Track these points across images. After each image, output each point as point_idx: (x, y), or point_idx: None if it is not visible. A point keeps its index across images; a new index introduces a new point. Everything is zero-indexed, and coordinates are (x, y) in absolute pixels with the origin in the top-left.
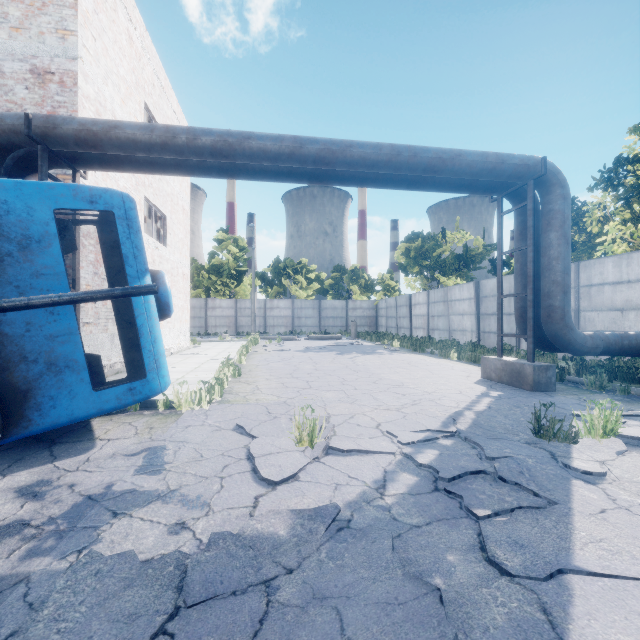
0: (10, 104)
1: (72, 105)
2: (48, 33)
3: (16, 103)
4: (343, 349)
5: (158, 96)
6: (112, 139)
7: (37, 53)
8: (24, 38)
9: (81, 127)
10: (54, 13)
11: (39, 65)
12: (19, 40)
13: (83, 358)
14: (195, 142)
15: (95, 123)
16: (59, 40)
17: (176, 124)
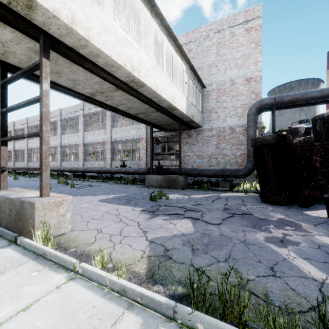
0: (238, 93)
1: (259, 87)
2: (250, 65)
3: (240, 92)
4: None
5: None
6: (303, 99)
7: (247, 73)
8: (242, 69)
9: (291, 97)
10: (253, 57)
11: (247, 77)
12: (241, 71)
13: None
14: None
15: (297, 94)
16: (254, 66)
17: None
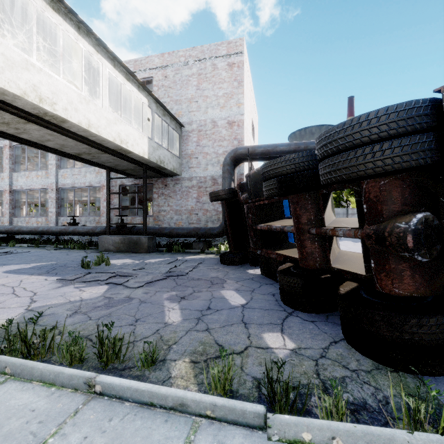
0: (220, 137)
1: (242, 133)
2: (233, 106)
3: (222, 136)
4: (355, 240)
5: (253, 110)
6: (274, 151)
7: (229, 115)
8: (225, 110)
9: (264, 149)
10: (235, 98)
11: (230, 120)
12: (223, 112)
13: (292, 234)
14: (307, 148)
15: (268, 147)
16: (237, 108)
17: (256, 119)
